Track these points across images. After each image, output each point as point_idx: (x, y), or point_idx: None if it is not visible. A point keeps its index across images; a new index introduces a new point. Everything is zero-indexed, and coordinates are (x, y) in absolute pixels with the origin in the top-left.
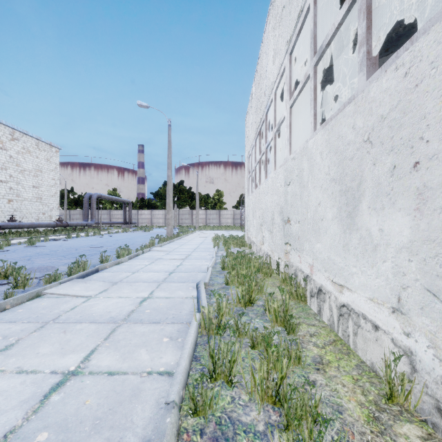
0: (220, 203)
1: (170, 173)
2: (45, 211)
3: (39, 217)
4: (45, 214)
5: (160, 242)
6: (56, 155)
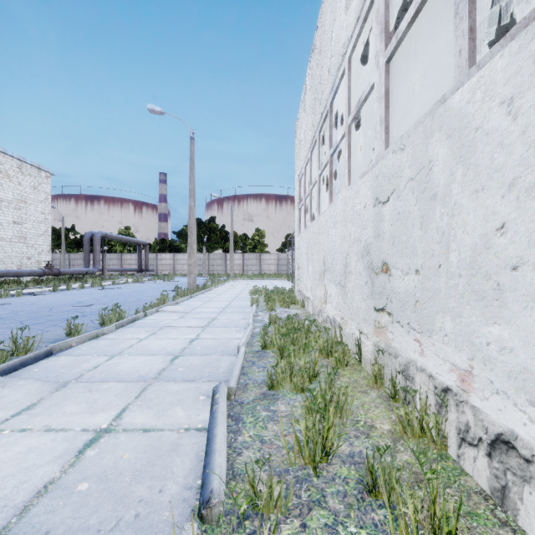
0: (261, 245)
1: (192, 202)
2: (31, 255)
3: (23, 263)
4: (32, 259)
5: (176, 297)
6: (46, 182)
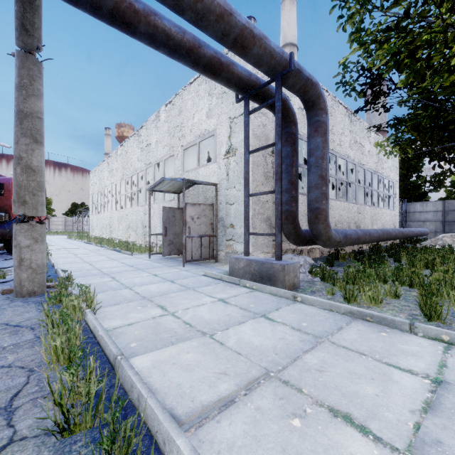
0: (48, 210)
1: None
2: None
3: None
4: None
5: None
6: None
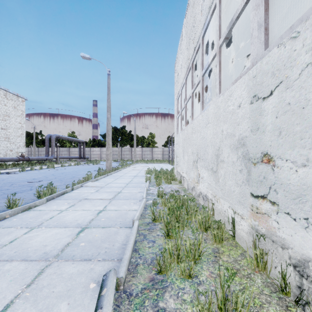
0: (153, 142)
1: (109, 115)
2: (12, 148)
3: (7, 153)
4: (13, 151)
5: (97, 175)
6: (22, 104)
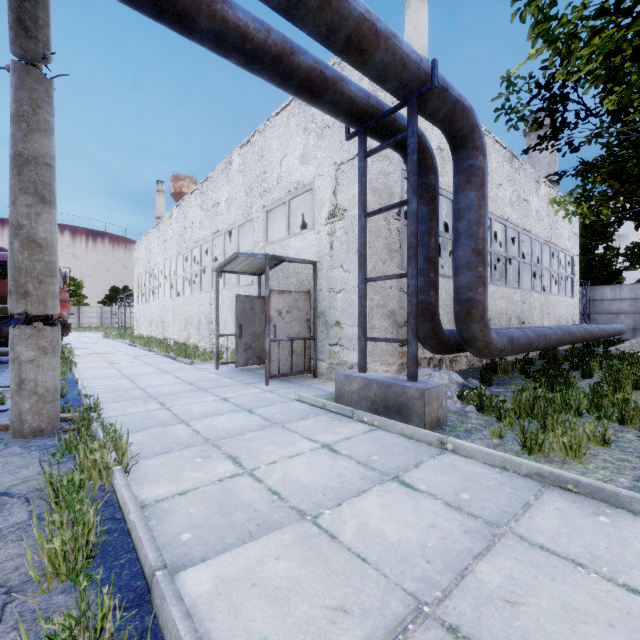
0: (78, 296)
1: None
2: None
3: None
4: None
5: None
6: None
